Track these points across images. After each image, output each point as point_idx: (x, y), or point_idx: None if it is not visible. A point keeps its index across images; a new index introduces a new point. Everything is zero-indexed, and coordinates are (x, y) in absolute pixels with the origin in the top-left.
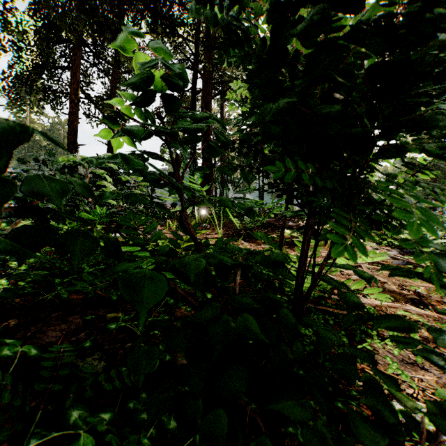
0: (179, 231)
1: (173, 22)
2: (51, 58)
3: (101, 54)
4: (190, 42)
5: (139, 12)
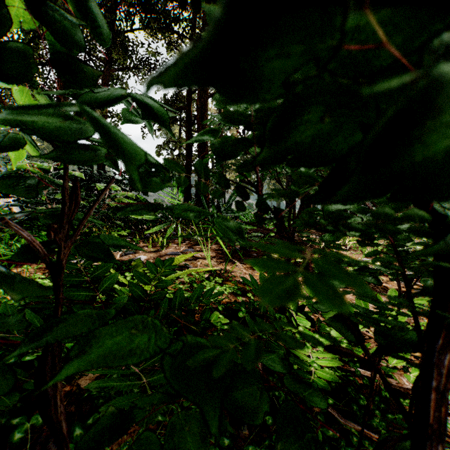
0: (164, 248)
1: (167, 17)
2: (38, 54)
3: (91, 50)
4: (186, 39)
5: (132, 7)
